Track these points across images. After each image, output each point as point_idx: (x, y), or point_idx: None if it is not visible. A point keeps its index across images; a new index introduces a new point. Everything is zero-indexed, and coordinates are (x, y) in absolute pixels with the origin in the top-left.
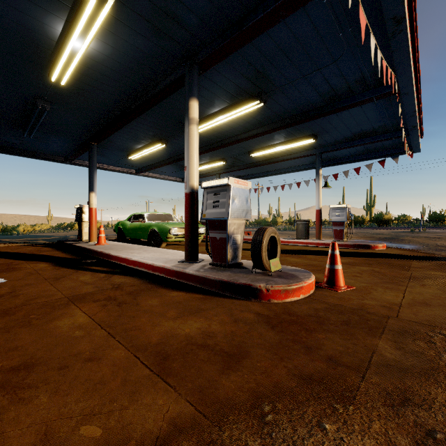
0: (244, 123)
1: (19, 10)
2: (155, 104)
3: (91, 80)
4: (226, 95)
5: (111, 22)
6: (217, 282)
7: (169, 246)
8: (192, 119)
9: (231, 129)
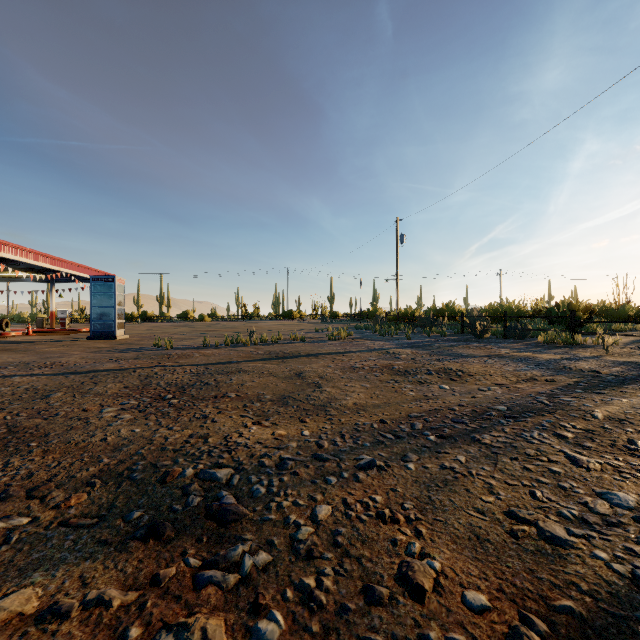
0: None
1: None
2: None
3: None
4: None
5: None
6: None
7: None
8: None
9: None
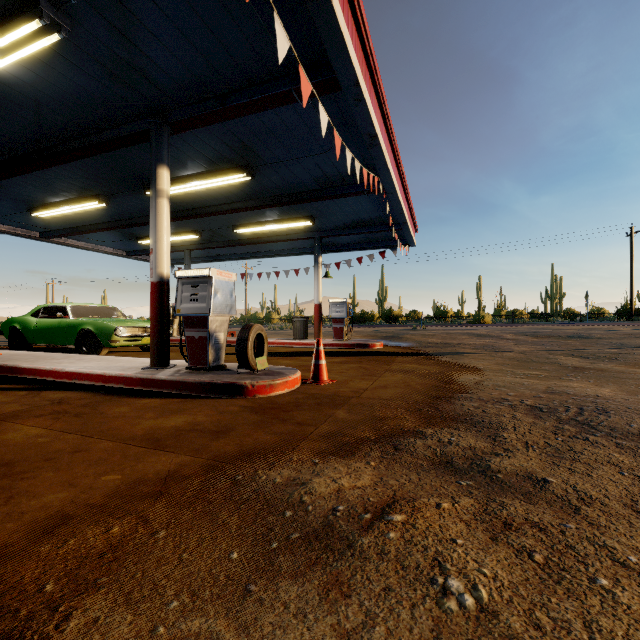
0: (227, 193)
1: None
2: (98, 154)
3: None
4: (204, 160)
5: (44, 51)
6: (198, 384)
7: (112, 354)
8: (162, 191)
9: (210, 197)
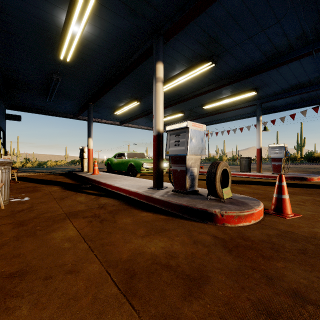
0: (198, 82)
1: (36, 6)
2: (132, 71)
3: (87, 56)
4: (185, 60)
5: (98, 8)
6: (178, 206)
7: (142, 176)
8: (158, 78)
9: (188, 87)
